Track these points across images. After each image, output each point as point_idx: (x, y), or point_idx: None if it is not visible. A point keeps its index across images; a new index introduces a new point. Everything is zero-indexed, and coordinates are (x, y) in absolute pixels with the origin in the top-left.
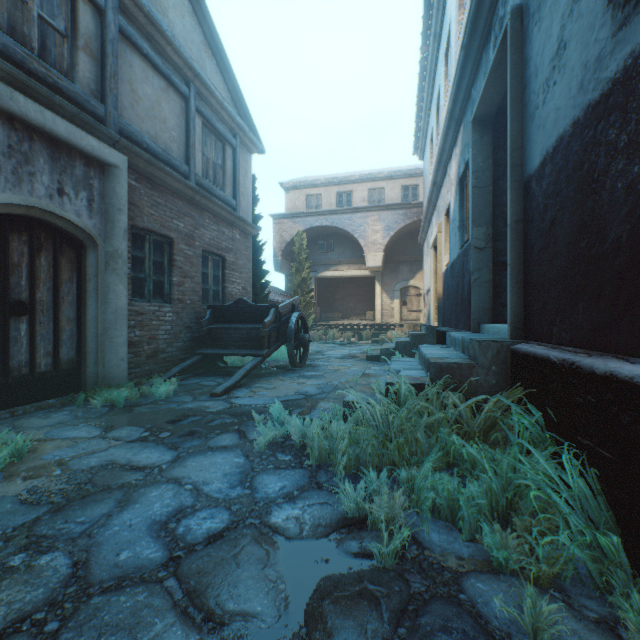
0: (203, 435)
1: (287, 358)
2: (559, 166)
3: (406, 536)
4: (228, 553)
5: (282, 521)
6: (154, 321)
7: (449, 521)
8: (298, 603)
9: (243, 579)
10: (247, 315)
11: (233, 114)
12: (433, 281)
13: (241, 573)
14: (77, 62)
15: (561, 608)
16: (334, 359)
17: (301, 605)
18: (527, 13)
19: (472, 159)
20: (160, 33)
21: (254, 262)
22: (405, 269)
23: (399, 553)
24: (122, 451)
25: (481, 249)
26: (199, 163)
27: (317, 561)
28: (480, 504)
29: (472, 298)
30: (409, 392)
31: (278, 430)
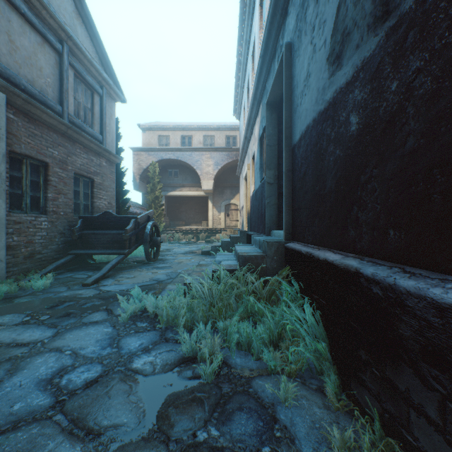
0: (78, 315)
1: (144, 255)
2: (307, 142)
3: (220, 361)
4: (102, 391)
5: (141, 365)
6: (31, 229)
7: (247, 350)
8: (152, 412)
9: (114, 405)
10: (112, 224)
11: (100, 71)
12: (245, 201)
13: (112, 402)
14: None
15: (300, 386)
16: (179, 254)
17: (154, 413)
18: (293, 49)
19: (266, 127)
20: None
21: (118, 183)
22: (228, 192)
23: (216, 372)
24: (6, 333)
25: (271, 184)
26: (71, 105)
27: (165, 386)
28: (264, 338)
29: (266, 214)
30: (226, 275)
31: (138, 306)
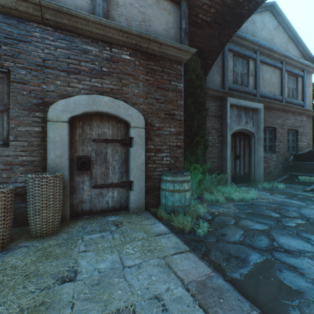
0: (312, 201)
1: None
2: None
3: None
4: None
5: None
6: (269, 160)
7: None
8: None
9: None
10: None
11: (302, 62)
12: None
13: None
14: (248, 80)
15: None
16: None
17: None
18: None
19: None
20: (272, 52)
21: (312, 129)
22: None
23: None
24: (284, 199)
25: None
26: (285, 92)
27: None
28: None
29: None
30: None
31: None
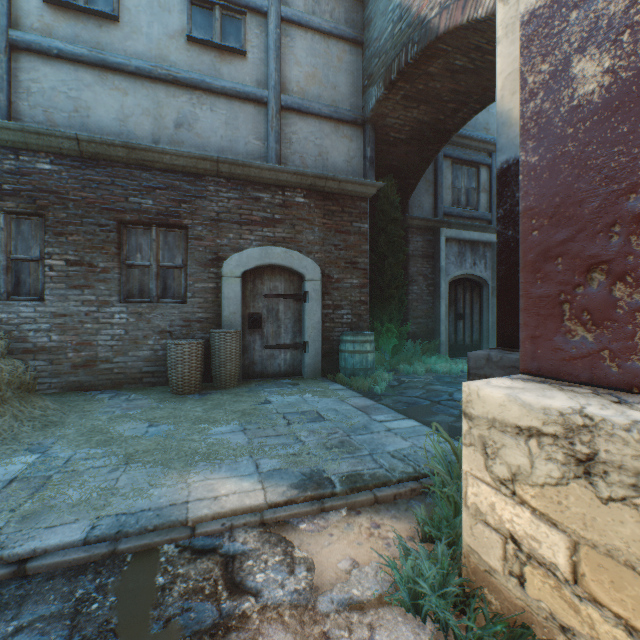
0: None
1: None
2: None
3: None
4: None
5: None
6: None
7: None
8: None
9: None
10: None
11: None
12: None
13: None
14: (479, 199)
15: None
16: None
17: None
18: None
19: None
20: None
21: None
22: None
23: None
24: None
25: None
26: None
27: None
28: None
29: None
30: None
31: None
